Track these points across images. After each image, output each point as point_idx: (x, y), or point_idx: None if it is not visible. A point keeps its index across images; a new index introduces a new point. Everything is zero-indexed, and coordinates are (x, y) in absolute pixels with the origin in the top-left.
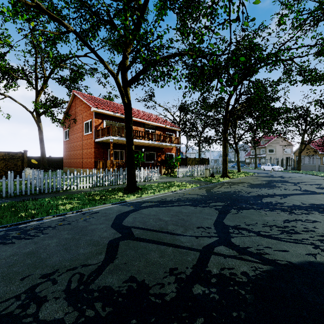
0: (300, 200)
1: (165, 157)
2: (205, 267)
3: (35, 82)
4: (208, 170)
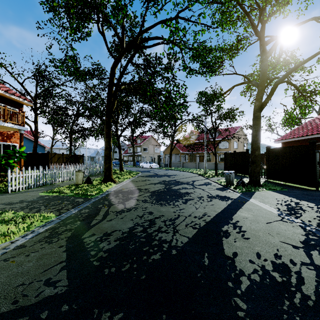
0: (267, 231)
1: None
2: None
3: None
4: (81, 173)
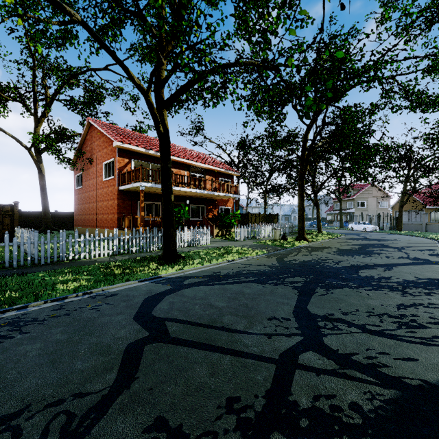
0: (412, 273)
1: (218, 212)
2: (287, 393)
3: (34, 106)
4: (278, 231)
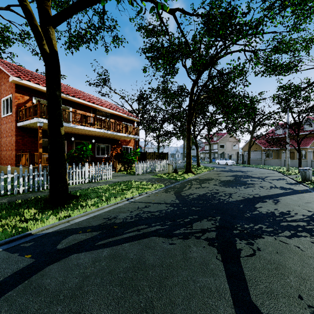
0: (299, 205)
1: (121, 150)
2: None
3: None
4: (171, 166)
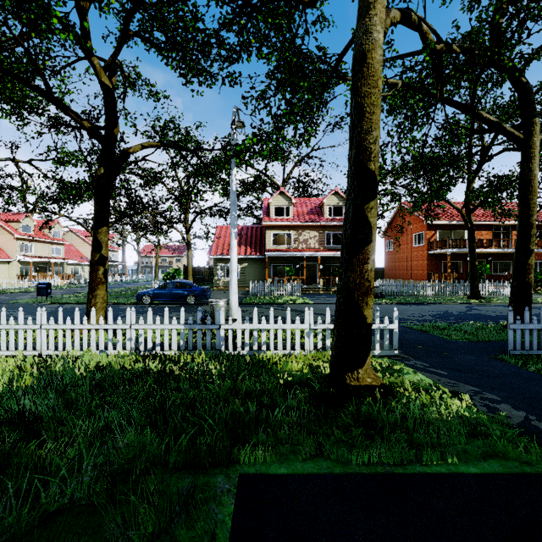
0: None
1: None
2: None
3: None
4: None
